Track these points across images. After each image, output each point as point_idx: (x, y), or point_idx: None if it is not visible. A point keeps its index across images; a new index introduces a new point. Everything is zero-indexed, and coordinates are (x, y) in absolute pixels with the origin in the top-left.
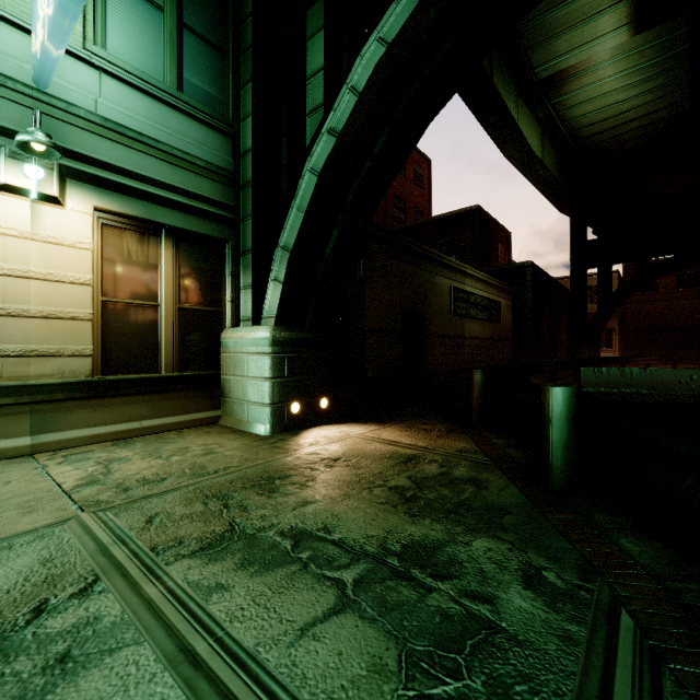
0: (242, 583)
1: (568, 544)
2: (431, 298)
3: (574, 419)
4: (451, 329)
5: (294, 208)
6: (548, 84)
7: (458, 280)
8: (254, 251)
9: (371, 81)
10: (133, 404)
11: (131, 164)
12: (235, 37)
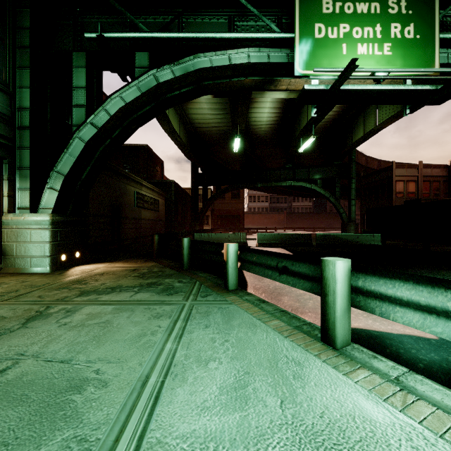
0: (104, 296)
1: (188, 276)
2: (125, 197)
3: (190, 247)
4: (135, 215)
5: (67, 153)
6: None
7: (139, 188)
8: (31, 169)
9: (116, 112)
10: None
11: None
12: (13, 35)
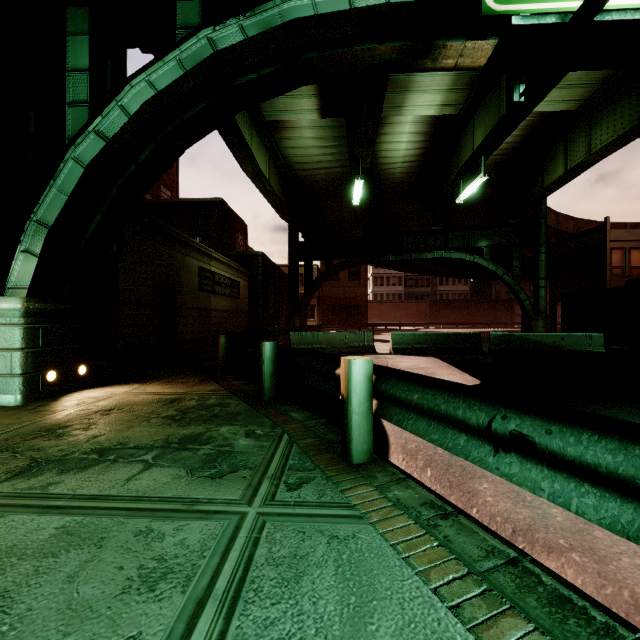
0: (69, 478)
1: (268, 419)
2: (182, 275)
3: (276, 359)
4: (199, 303)
5: (54, 188)
6: (272, 126)
7: (206, 262)
8: None
9: (141, 110)
10: None
11: None
12: None
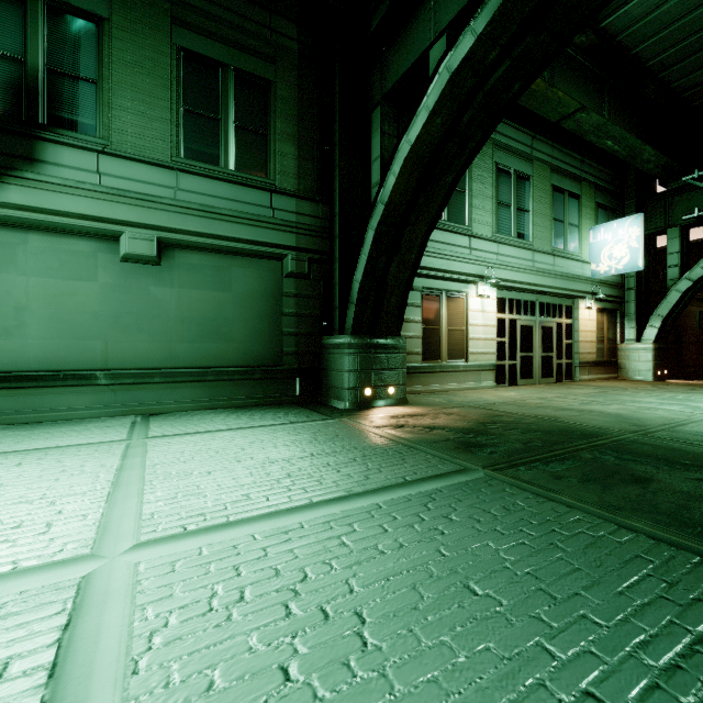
0: None
1: None
2: (686, 320)
3: None
4: (696, 338)
5: (664, 301)
6: None
7: (701, 306)
8: (636, 314)
9: None
10: (600, 369)
11: (603, 292)
12: None
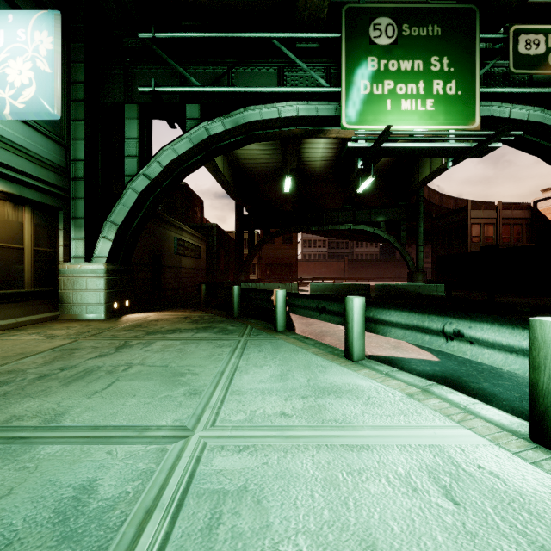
0: (169, 335)
1: (239, 322)
2: (165, 244)
3: (240, 295)
4: (175, 263)
5: (120, 203)
6: None
7: (179, 233)
8: (86, 219)
9: (169, 164)
10: (12, 308)
11: (15, 163)
12: (69, 89)
